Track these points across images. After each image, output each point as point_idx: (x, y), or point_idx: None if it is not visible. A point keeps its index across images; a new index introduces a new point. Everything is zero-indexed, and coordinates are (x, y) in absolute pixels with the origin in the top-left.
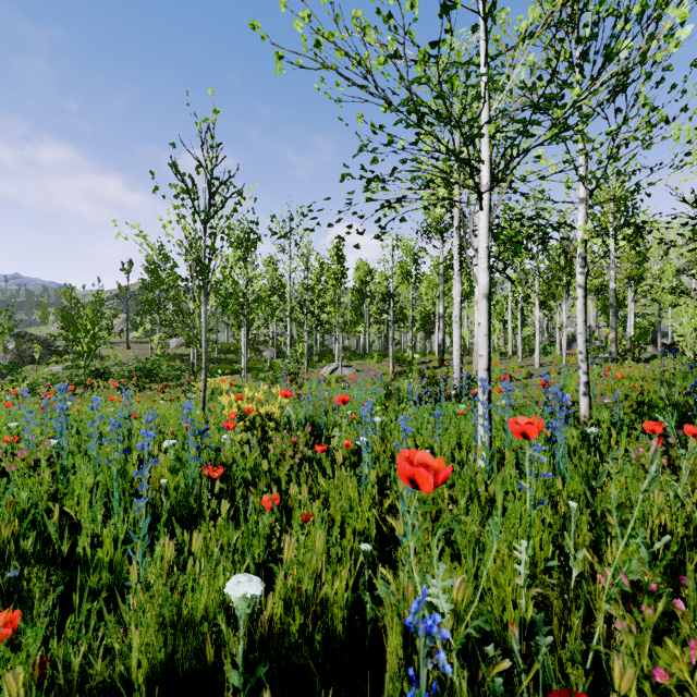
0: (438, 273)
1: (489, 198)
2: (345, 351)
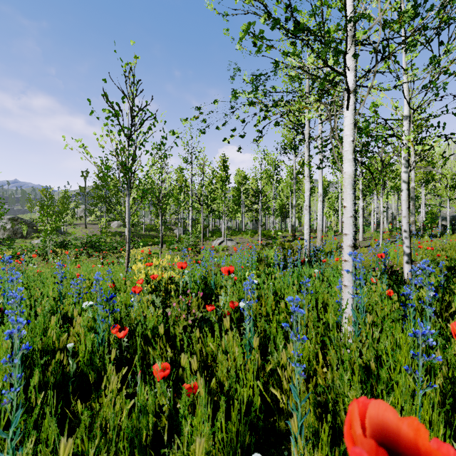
0: (291, 177)
1: (354, 99)
2: (229, 229)
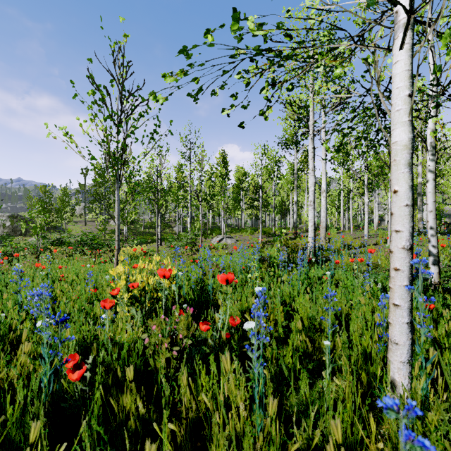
0: (291, 174)
1: (410, 35)
2: (228, 227)
